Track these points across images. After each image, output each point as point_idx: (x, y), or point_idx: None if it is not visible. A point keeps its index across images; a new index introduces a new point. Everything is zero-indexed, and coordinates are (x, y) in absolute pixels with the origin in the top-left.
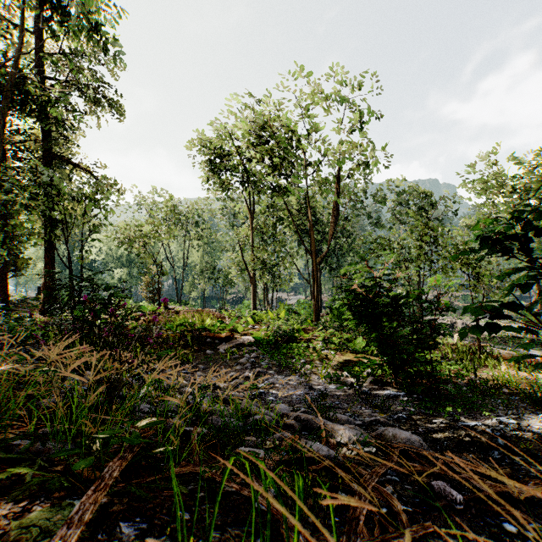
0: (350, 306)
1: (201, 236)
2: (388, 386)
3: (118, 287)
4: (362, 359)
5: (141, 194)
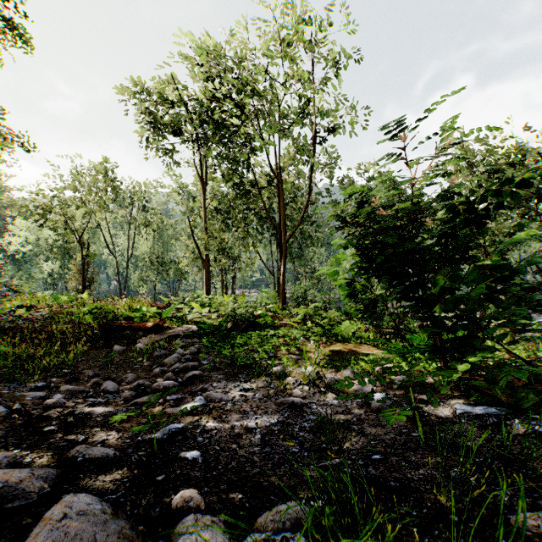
0: (355, 253)
1: (149, 222)
2: (436, 393)
3: (49, 283)
4: (358, 349)
5: (73, 168)
